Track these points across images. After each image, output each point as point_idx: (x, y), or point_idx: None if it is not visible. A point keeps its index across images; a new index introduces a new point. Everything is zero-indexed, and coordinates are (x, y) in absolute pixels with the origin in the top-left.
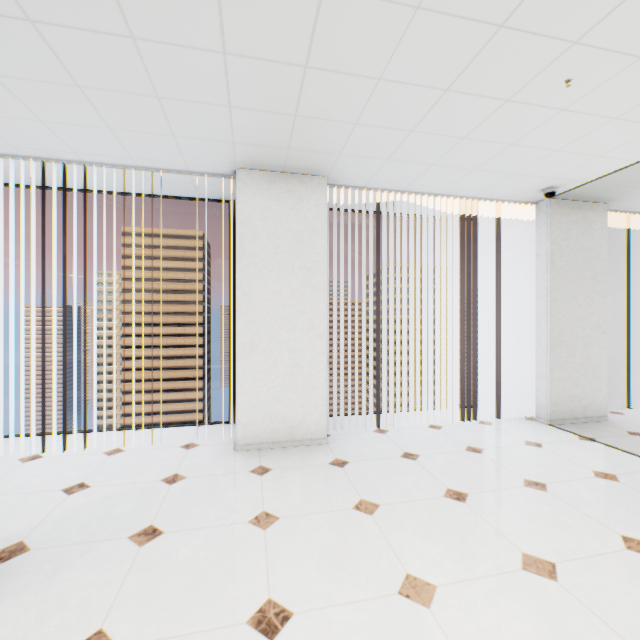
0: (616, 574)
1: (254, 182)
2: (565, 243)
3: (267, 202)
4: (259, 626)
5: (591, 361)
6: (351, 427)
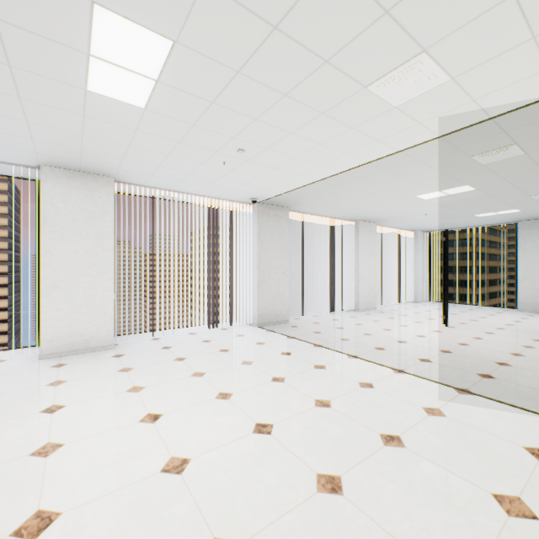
0: (228, 371)
1: (56, 175)
2: (267, 228)
3: (67, 190)
4: (46, 412)
5: (280, 291)
6: (136, 339)
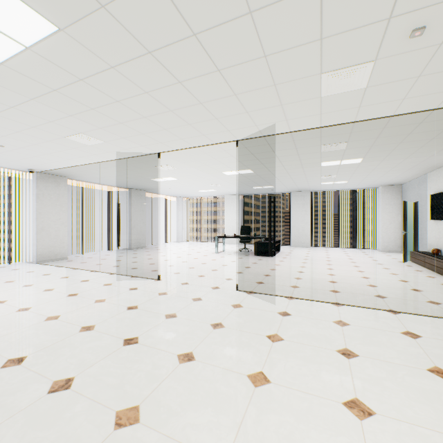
0: None
1: None
2: (46, 191)
3: None
4: None
5: (60, 237)
6: None
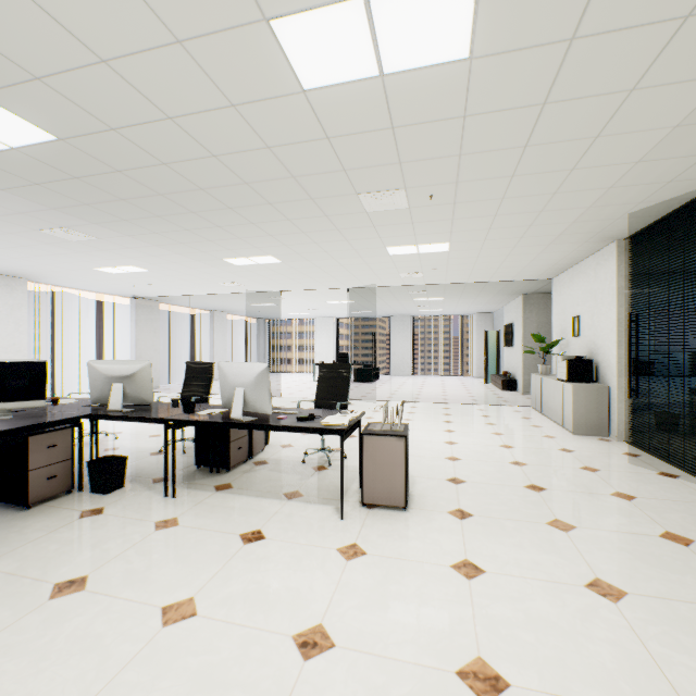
0: None
1: None
2: (143, 316)
3: None
4: None
5: (154, 365)
6: None
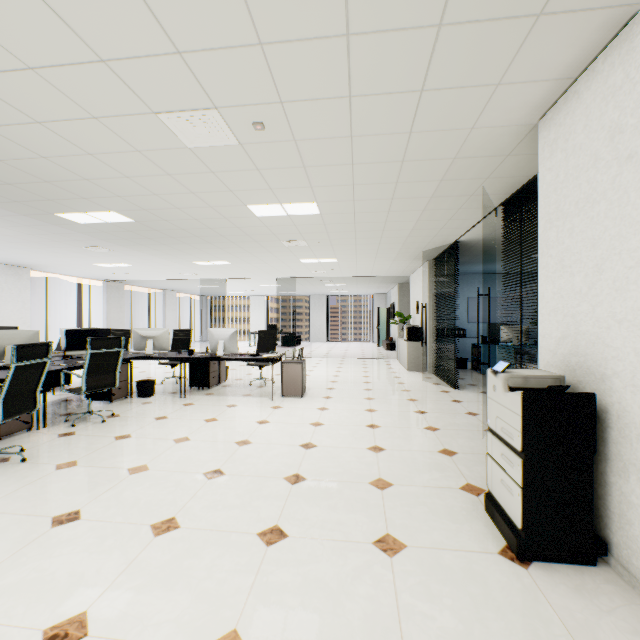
0: None
1: (3, 269)
2: (113, 295)
3: (8, 276)
4: None
5: None
6: None
